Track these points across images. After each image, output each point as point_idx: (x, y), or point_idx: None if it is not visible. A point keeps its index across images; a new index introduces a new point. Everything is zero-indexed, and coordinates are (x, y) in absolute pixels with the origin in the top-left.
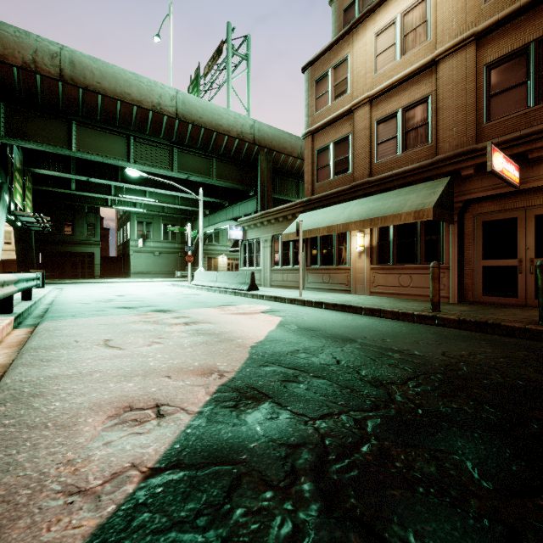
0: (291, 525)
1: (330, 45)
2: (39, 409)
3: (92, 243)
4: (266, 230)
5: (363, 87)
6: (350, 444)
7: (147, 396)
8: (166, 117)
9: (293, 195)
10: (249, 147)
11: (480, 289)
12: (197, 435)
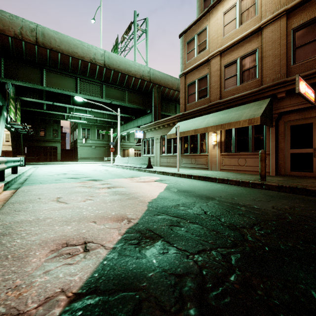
0: None
1: (196, 21)
2: (5, 244)
3: (56, 141)
4: (157, 132)
5: (216, 45)
6: (221, 274)
7: (79, 236)
8: (98, 66)
9: (173, 112)
10: (147, 84)
11: (289, 167)
12: (110, 266)
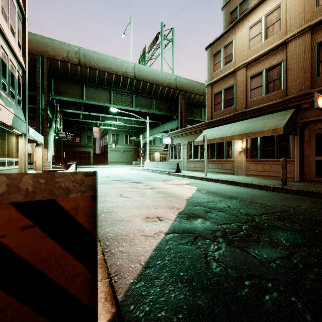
0: (217, 247)
1: (222, 34)
2: (115, 216)
3: (89, 146)
4: (184, 139)
5: (242, 58)
6: (236, 231)
7: (151, 214)
8: (129, 78)
9: (198, 117)
10: (173, 91)
11: (314, 173)
12: (177, 226)
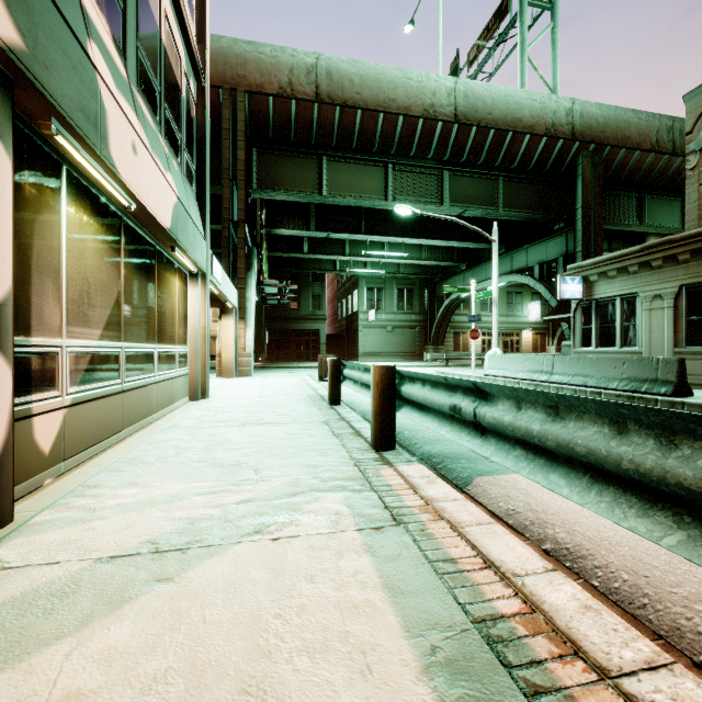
0: None
1: None
2: None
3: (318, 317)
4: (659, 276)
5: None
6: None
7: None
8: (441, 123)
9: (630, 221)
10: (562, 147)
11: None
12: None
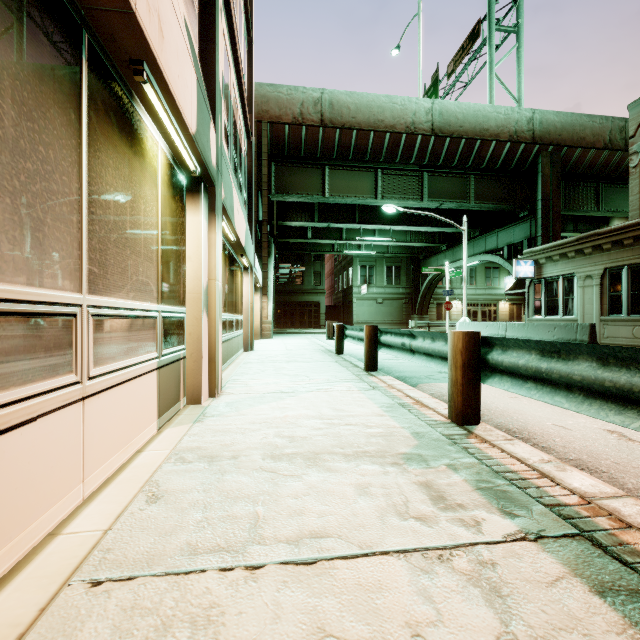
0: None
1: None
2: None
3: (318, 291)
4: (589, 261)
5: None
6: None
7: None
8: (420, 137)
9: (588, 207)
10: (524, 149)
11: None
12: None
